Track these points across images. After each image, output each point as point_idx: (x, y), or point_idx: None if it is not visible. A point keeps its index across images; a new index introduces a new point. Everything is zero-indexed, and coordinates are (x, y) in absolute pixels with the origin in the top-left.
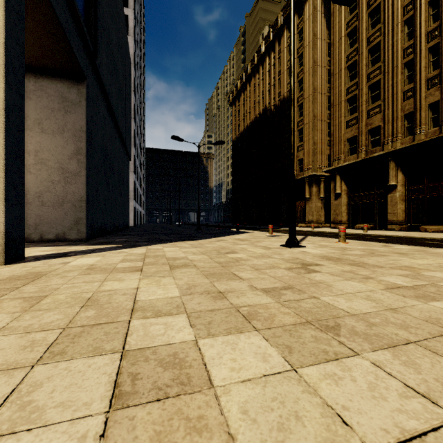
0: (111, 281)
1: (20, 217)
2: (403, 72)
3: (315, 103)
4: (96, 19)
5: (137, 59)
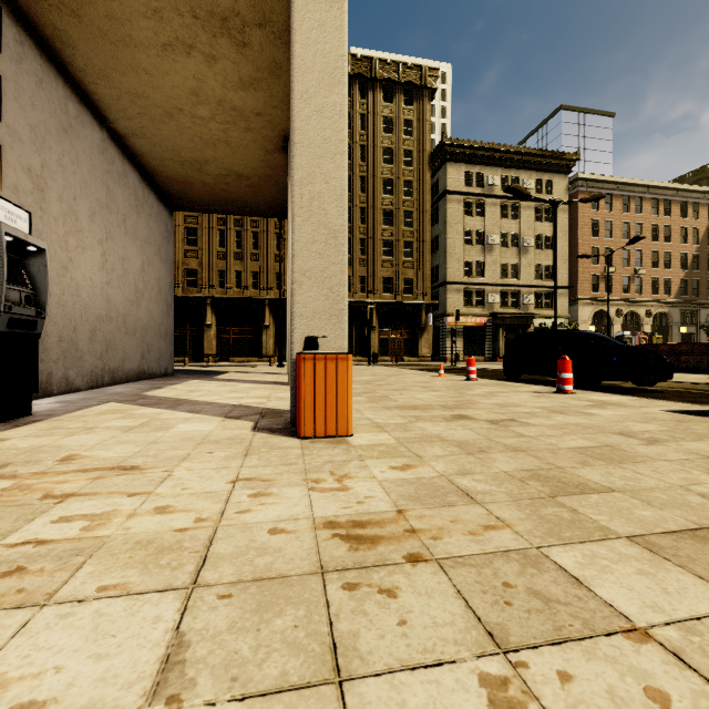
0: None
1: None
2: (217, 236)
3: None
4: None
5: None
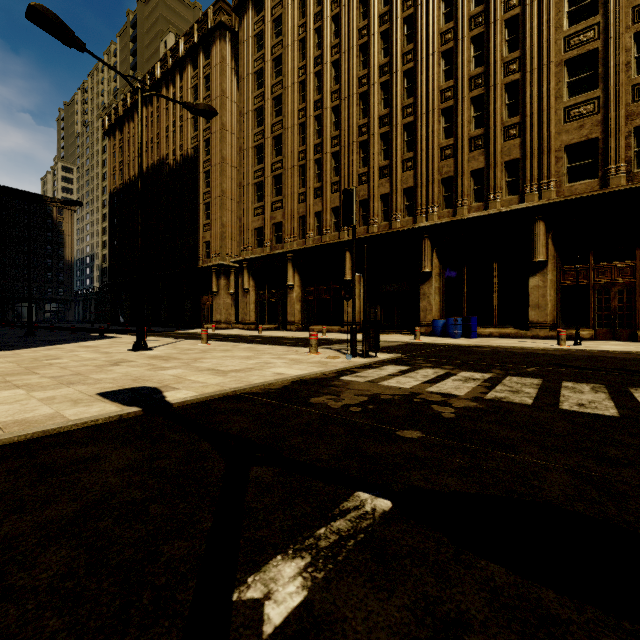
0: None
1: None
2: (298, 174)
3: (224, 176)
4: None
5: None
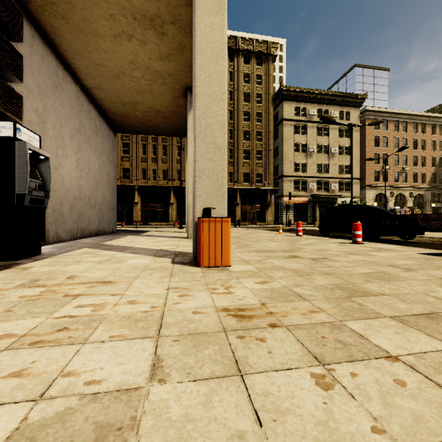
0: None
1: None
2: (141, 147)
3: None
4: None
5: None
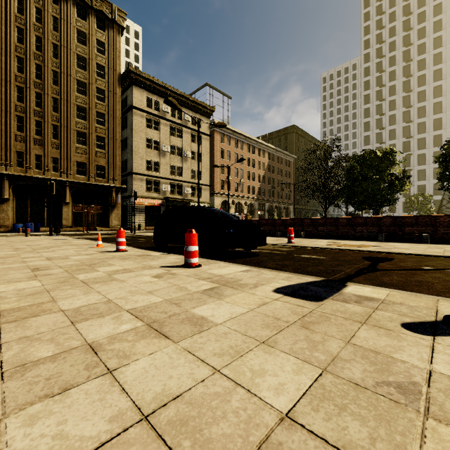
0: None
1: None
2: None
3: None
4: None
5: None
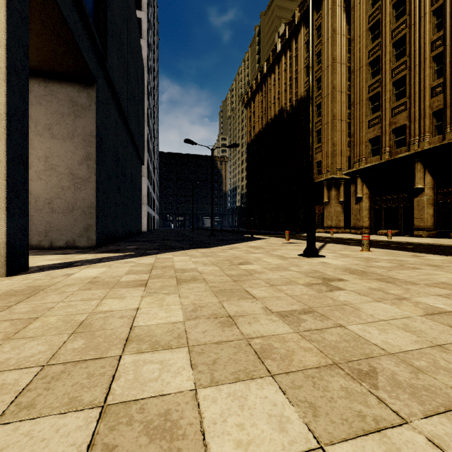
0: (110, 299)
1: (23, 226)
2: (431, 66)
3: (335, 102)
4: (106, 21)
5: (150, 62)
